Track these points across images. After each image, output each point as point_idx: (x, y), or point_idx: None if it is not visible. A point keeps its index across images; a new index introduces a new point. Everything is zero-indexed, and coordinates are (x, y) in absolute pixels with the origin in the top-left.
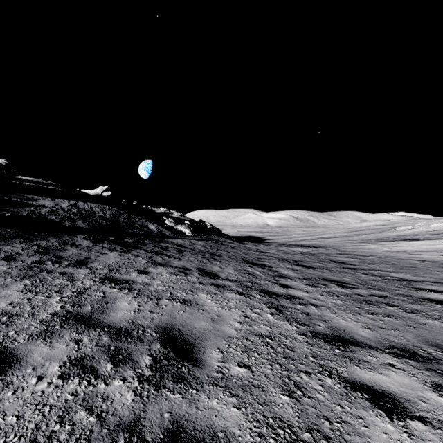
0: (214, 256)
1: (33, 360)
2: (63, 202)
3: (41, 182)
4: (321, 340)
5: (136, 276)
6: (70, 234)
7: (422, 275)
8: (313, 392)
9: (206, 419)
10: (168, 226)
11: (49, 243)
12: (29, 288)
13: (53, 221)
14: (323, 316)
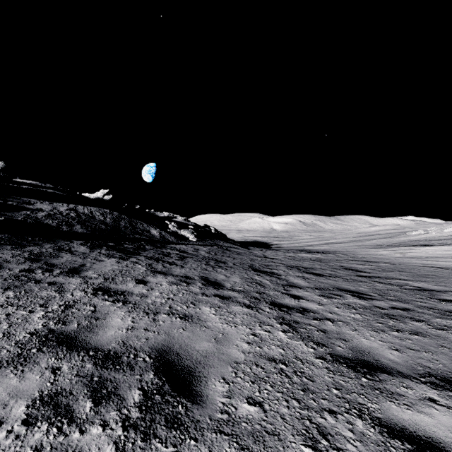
0: (219, 263)
1: None
2: (61, 206)
3: (40, 185)
4: (343, 365)
5: (132, 286)
6: (66, 239)
7: (444, 285)
8: (342, 442)
9: None
10: (171, 231)
11: (42, 250)
12: (11, 301)
13: (50, 226)
14: (342, 334)
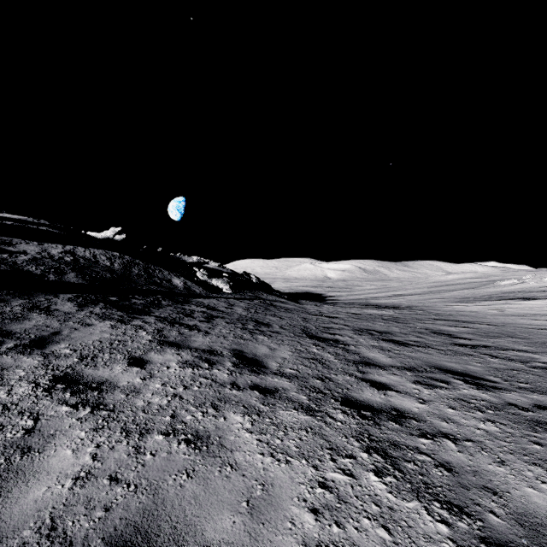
0: (261, 326)
1: None
2: (55, 247)
3: (31, 221)
4: None
5: (120, 371)
6: (50, 292)
7: None
8: None
9: None
10: (200, 280)
11: (5, 309)
12: None
13: (31, 274)
14: (484, 475)
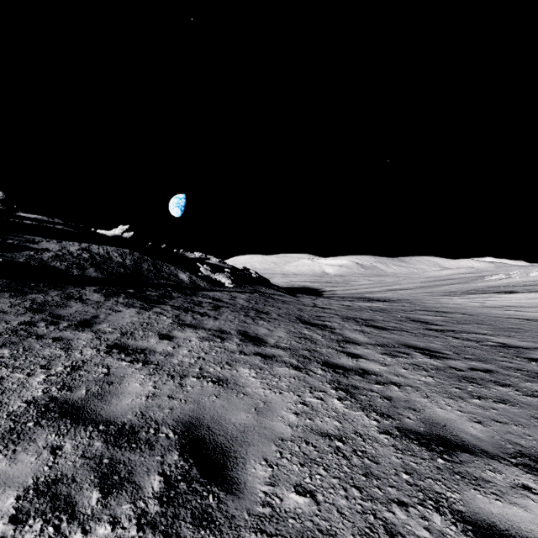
0: (261, 314)
1: None
2: (72, 245)
3: (47, 220)
4: (414, 442)
5: (155, 343)
6: (77, 285)
7: (532, 340)
8: None
9: None
10: (203, 275)
11: (47, 298)
12: (6, 361)
13: (57, 269)
14: (412, 402)
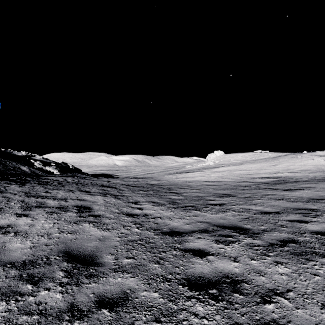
0: (84, 184)
1: (34, 214)
2: None
3: None
4: (130, 203)
5: (45, 194)
6: None
7: (176, 186)
8: (124, 209)
9: (97, 214)
10: (38, 167)
11: None
12: None
13: None
14: (133, 199)
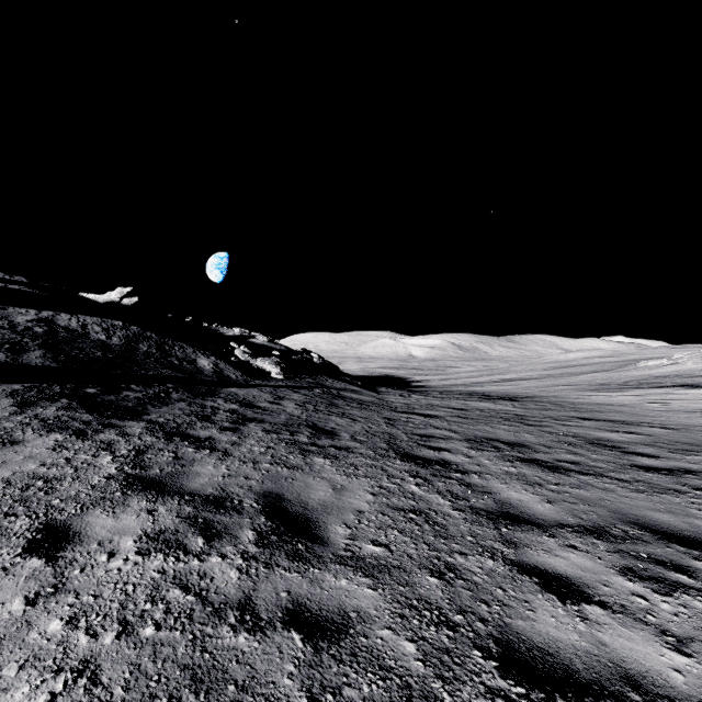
0: (320, 436)
1: None
2: (23, 313)
3: None
4: None
5: None
6: None
7: None
8: None
9: None
10: (238, 361)
11: None
12: None
13: None
14: None
